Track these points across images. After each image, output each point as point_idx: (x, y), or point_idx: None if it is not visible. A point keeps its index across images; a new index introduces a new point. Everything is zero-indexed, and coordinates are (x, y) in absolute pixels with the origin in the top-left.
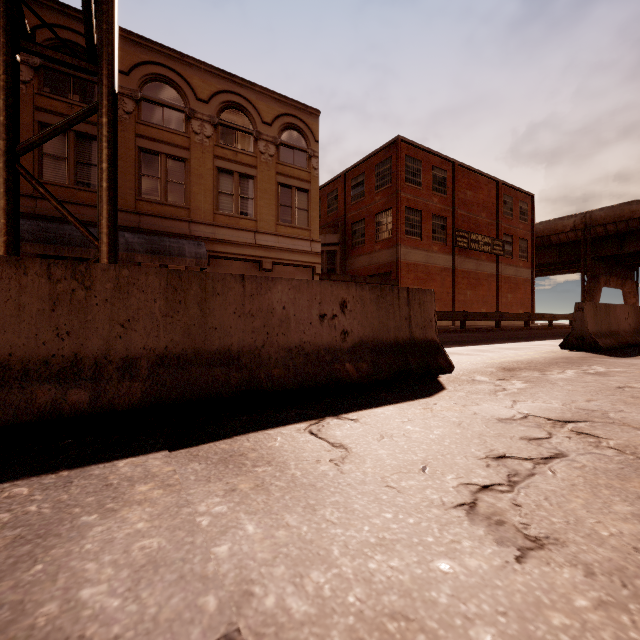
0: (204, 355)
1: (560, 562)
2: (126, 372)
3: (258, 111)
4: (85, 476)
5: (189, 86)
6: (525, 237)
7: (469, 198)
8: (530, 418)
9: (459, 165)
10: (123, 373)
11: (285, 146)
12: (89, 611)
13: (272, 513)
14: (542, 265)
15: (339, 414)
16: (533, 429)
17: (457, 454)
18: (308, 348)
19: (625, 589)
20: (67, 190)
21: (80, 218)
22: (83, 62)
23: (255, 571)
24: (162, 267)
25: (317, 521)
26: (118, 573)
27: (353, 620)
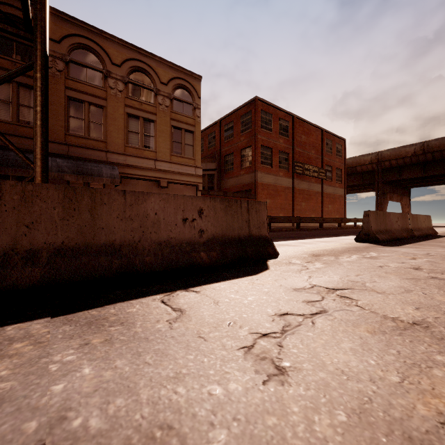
0: (93, 247)
1: (291, 383)
2: (29, 260)
3: (157, 74)
4: None
5: (106, 54)
6: (340, 167)
7: (303, 140)
8: (315, 287)
9: (297, 118)
10: (26, 261)
11: (177, 100)
12: None
13: (108, 359)
14: (351, 186)
15: (188, 288)
16: (314, 295)
17: (256, 313)
18: (174, 242)
19: (324, 398)
20: (11, 126)
21: (21, 147)
22: (21, 31)
23: (76, 401)
24: (86, 184)
25: (138, 363)
26: None
27: (132, 431)
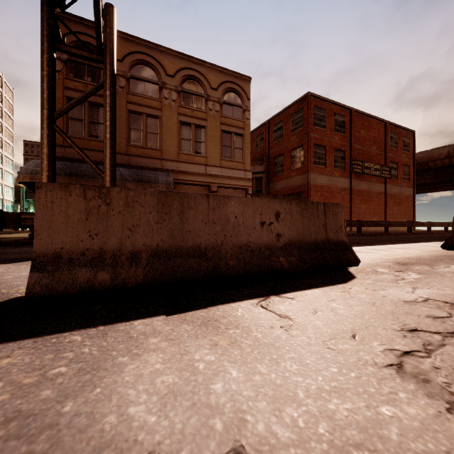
0: (182, 250)
1: None
2: (133, 261)
3: (208, 80)
4: (114, 330)
5: (161, 66)
6: (407, 164)
7: (363, 135)
8: (430, 301)
9: (355, 111)
10: (131, 262)
11: (226, 104)
12: (137, 423)
13: (247, 363)
14: (421, 185)
15: (279, 294)
16: (435, 310)
17: (377, 326)
18: (253, 246)
19: None
20: (83, 141)
21: (92, 159)
22: (94, 55)
23: (245, 404)
24: None
25: (281, 371)
26: (150, 398)
27: (326, 446)
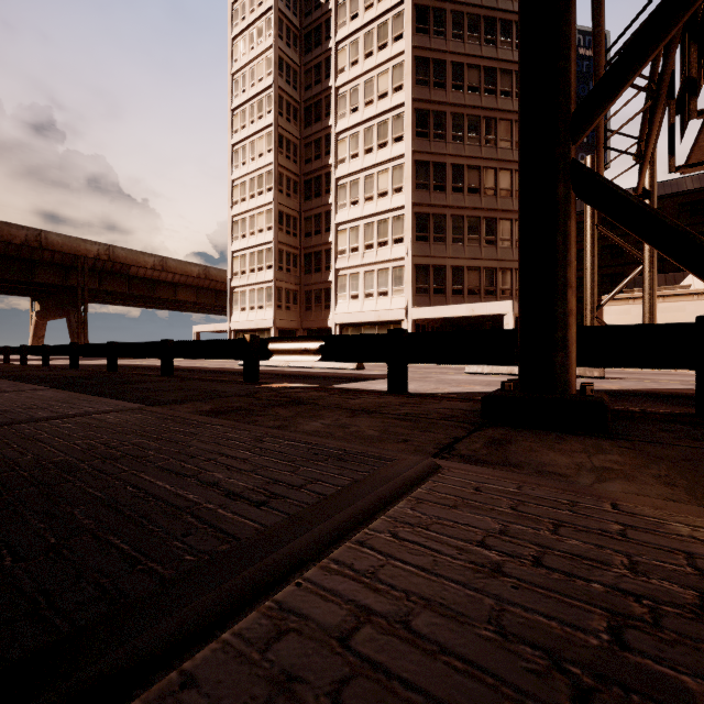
0: None
1: None
2: None
3: None
4: None
5: None
6: None
7: None
8: None
9: None
10: None
11: None
12: None
13: None
14: None
15: None
16: None
17: None
18: None
19: None
20: None
21: None
22: None
23: None
24: None
25: None
26: None
27: None
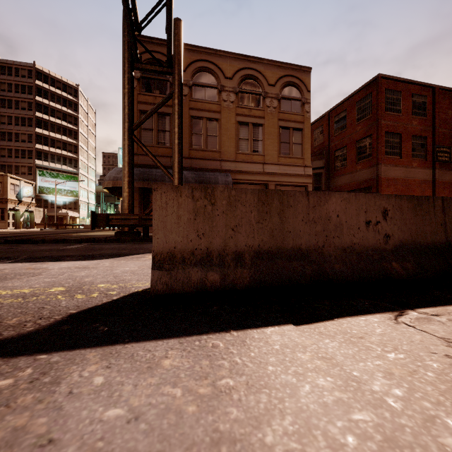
0: (283, 252)
1: None
2: (237, 262)
3: (265, 77)
4: (251, 338)
5: (220, 70)
6: None
7: (451, 117)
8: None
9: (440, 89)
10: (236, 262)
11: (284, 99)
12: None
13: None
14: None
15: (414, 308)
16: None
17: None
18: (357, 248)
19: None
20: (153, 148)
21: None
22: (165, 68)
23: None
24: None
25: None
26: (365, 443)
27: None
